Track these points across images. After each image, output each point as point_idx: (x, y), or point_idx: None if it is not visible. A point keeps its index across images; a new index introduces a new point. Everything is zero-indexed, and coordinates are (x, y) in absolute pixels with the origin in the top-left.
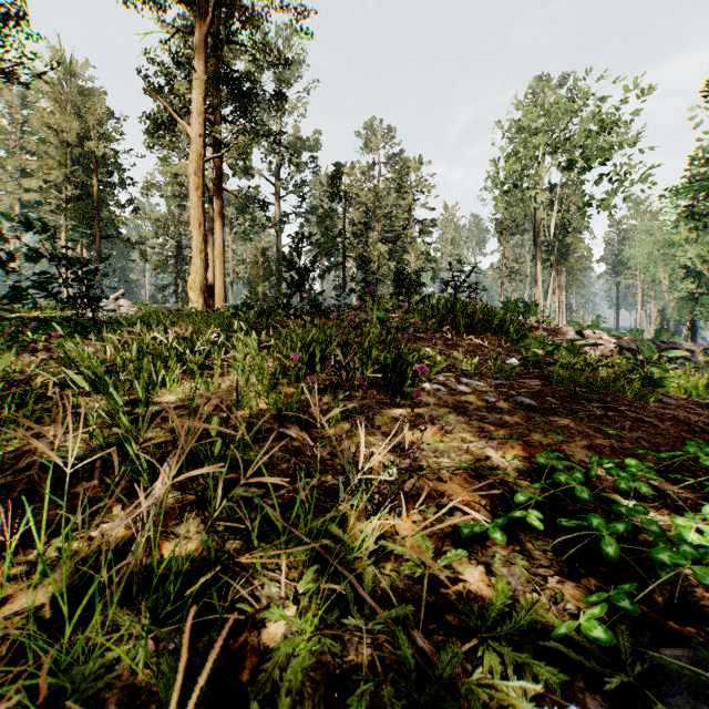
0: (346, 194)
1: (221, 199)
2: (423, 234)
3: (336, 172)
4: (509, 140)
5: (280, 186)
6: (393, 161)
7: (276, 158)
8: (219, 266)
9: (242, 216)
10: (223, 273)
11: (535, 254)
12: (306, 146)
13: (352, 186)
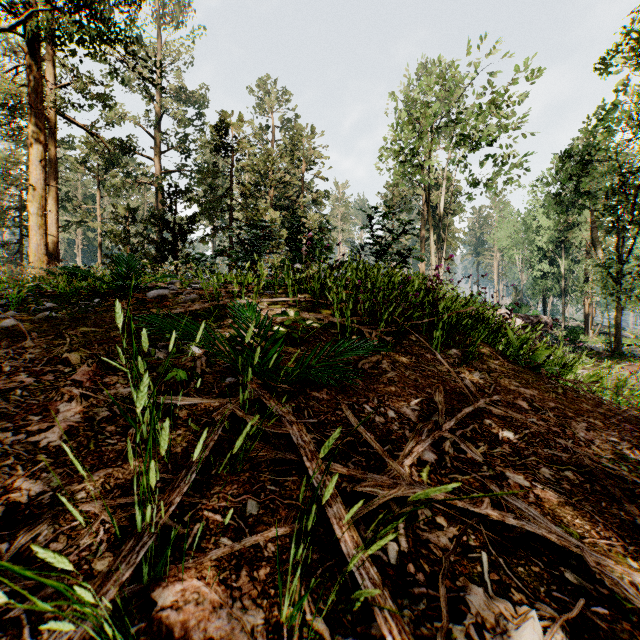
0: (233, 149)
1: (39, 118)
2: (317, 204)
3: (221, 121)
4: (405, 109)
5: (160, 139)
6: (287, 128)
7: (156, 108)
8: (37, 213)
9: (112, 168)
10: (43, 223)
11: (420, 231)
12: (192, 100)
13: (240, 140)
